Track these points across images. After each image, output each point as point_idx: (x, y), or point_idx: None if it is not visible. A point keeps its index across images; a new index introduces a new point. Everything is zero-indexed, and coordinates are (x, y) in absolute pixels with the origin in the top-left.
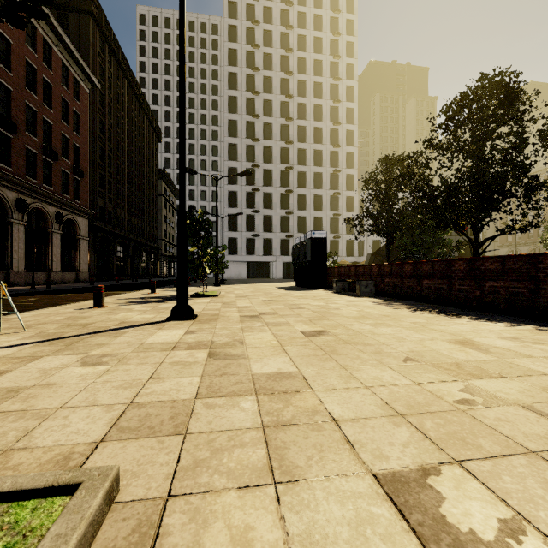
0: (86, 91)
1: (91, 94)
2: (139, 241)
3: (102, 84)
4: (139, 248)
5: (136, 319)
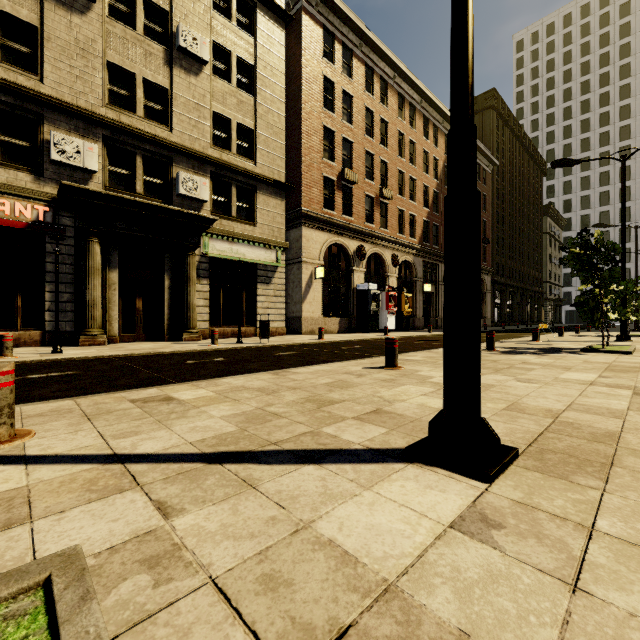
0: (489, 173)
1: (491, 172)
2: (525, 288)
3: (497, 157)
4: (524, 294)
5: (596, 340)
